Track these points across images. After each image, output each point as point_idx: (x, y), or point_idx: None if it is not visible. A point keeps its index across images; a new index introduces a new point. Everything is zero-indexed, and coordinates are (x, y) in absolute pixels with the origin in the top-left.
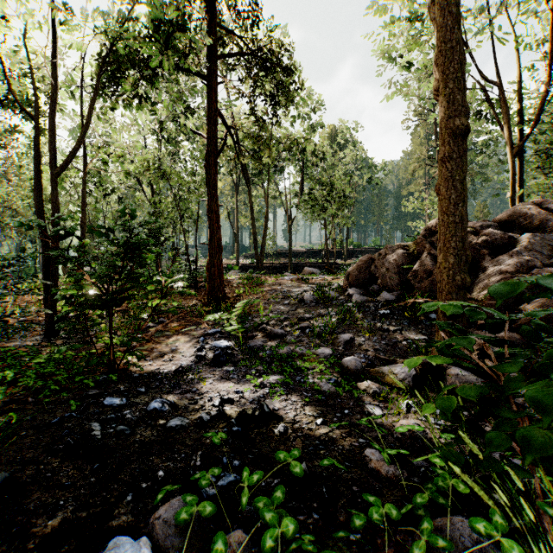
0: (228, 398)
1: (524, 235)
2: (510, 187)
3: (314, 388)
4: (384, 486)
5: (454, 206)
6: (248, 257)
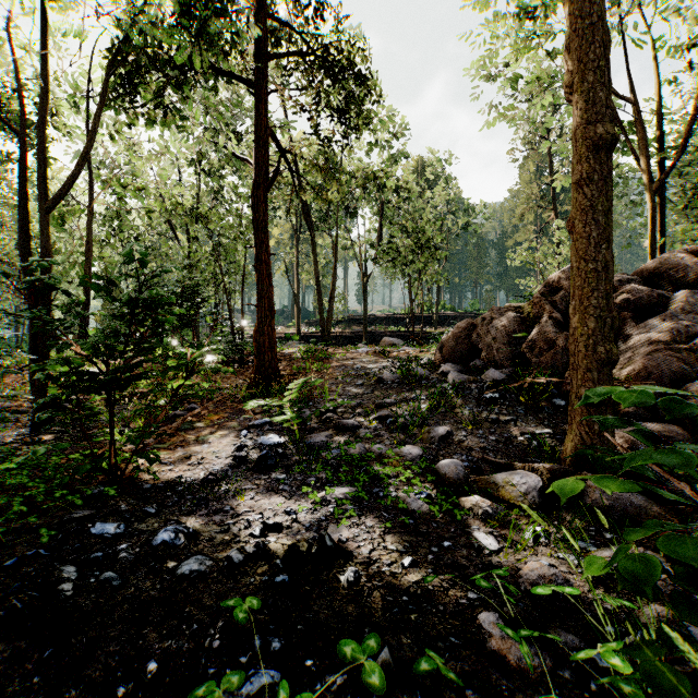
0: (274, 523)
1: (680, 292)
2: (649, 234)
3: (399, 506)
4: (516, 687)
5: (596, 247)
6: (311, 324)
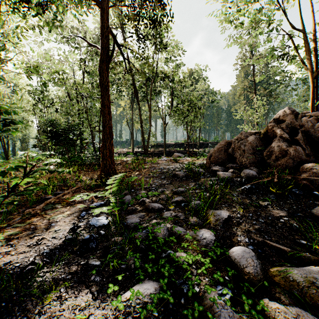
0: None
1: None
2: (310, 99)
3: None
4: None
5: None
6: (139, 147)
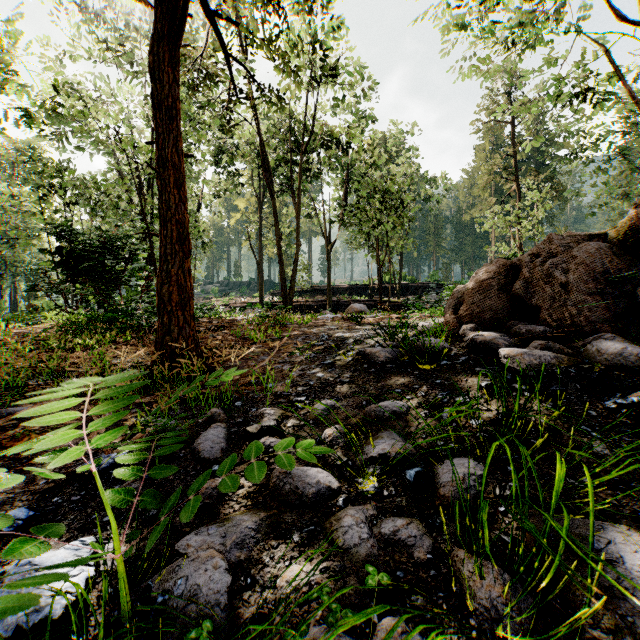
0: None
1: None
2: None
3: None
4: None
5: None
6: (276, 294)
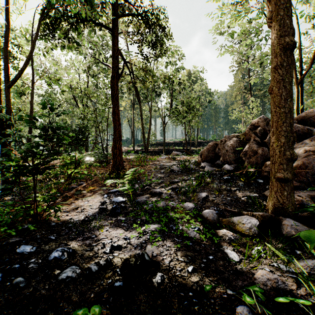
0: (117, 245)
1: None
2: (296, 103)
3: (184, 235)
4: None
5: (285, 100)
6: (140, 145)
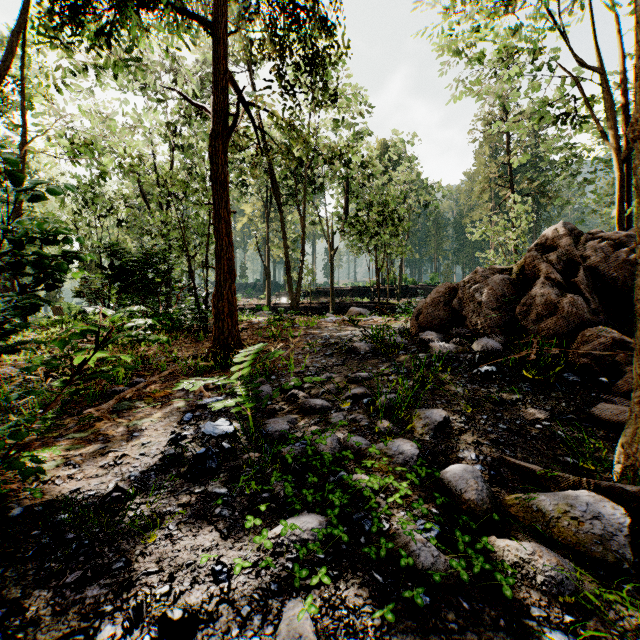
0: (182, 617)
1: None
2: (616, 203)
3: (401, 565)
4: None
5: None
6: (282, 296)
